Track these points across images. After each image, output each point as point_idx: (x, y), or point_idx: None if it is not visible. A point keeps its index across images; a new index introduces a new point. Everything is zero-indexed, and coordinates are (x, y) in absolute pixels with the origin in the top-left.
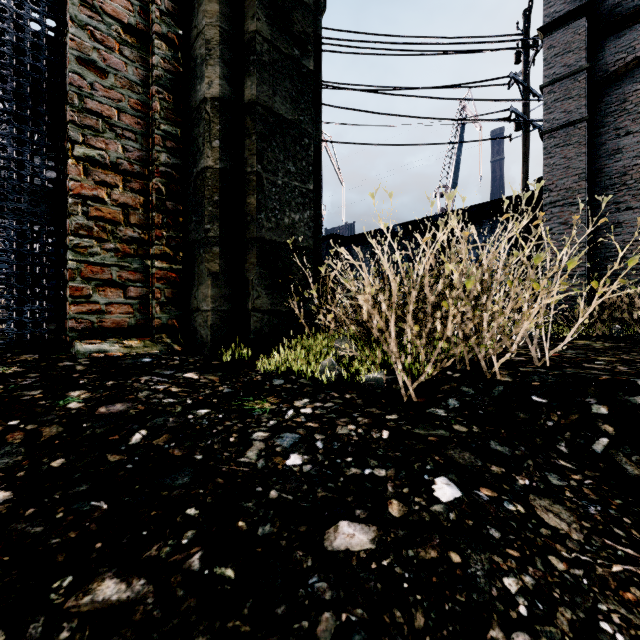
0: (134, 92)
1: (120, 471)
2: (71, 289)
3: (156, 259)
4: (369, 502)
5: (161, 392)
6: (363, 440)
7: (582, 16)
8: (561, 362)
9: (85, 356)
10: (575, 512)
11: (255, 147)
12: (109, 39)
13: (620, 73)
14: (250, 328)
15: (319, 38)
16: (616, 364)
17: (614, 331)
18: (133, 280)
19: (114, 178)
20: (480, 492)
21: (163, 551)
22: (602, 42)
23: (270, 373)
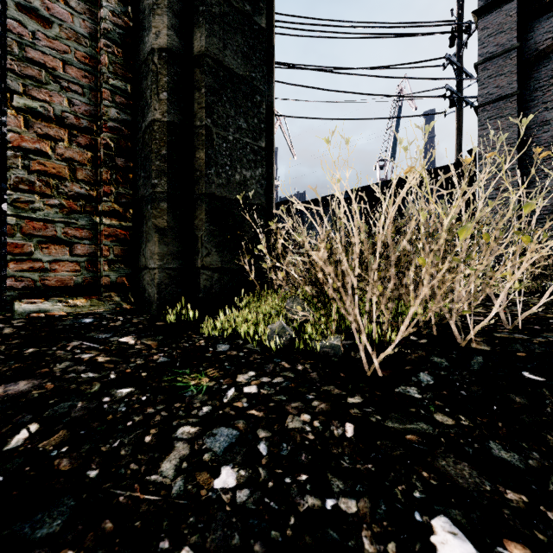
0: (81, 45)
1: None
2: (10, 246)
3: (104, 216)
4: None
5: (84, 363)
6: (321, 440)
7: None
8: (527, 323)
9: (23, 316)
10: None
11: (204, 100)
12: None
13: (548, 51)
14: (199, 286)
15: None
16: None
17: (547, 287)
18: (80, 237)
19: (59, 132)
20: (506, 550)
21: None
22: (532, 23)
23: (215, 336)
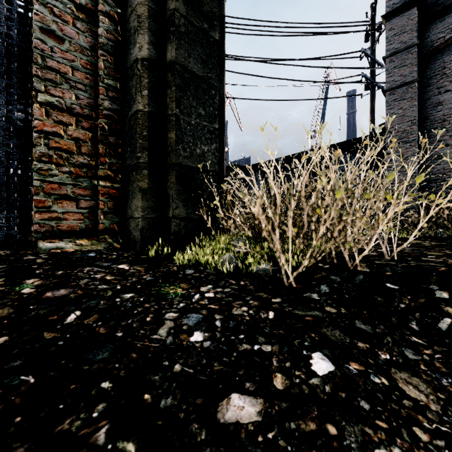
0: (84, 55)
1: (52, 347)
2: (35, 201)
3: (101, 179)
4: (257, 375)
5: (98, 280)
6: (253, 319)
7: (414, 6)
8: (404, 256)
9: (46, 252)
10: (431, 384)
11: (174, 95)
12: (65, 15)
13: (441, 47)
14: (170, 231)
15: (223, 17)
16: (444, 258)
17: (438, 233)
18: (83, 195)
19: (69, 119)
20: (350, 366)
21: (74, 425)
22: (428, 25)
23: (184, 265)
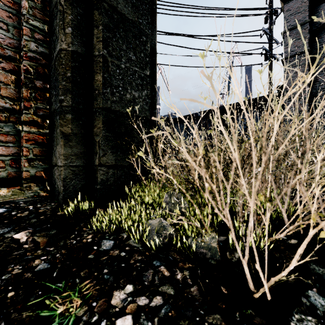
0: None
1: None
2: None
3: (25, 124)
4: None
5: None
6: None
7: None
8: None
9: None
10: None
11: (101, 35)
12: None
13: None
14: (97, 180)
15: None
16: None
17: None
18: (4, 141)
19: None
20: None
21: None
22: (317, 7)
23: (103, 229)
